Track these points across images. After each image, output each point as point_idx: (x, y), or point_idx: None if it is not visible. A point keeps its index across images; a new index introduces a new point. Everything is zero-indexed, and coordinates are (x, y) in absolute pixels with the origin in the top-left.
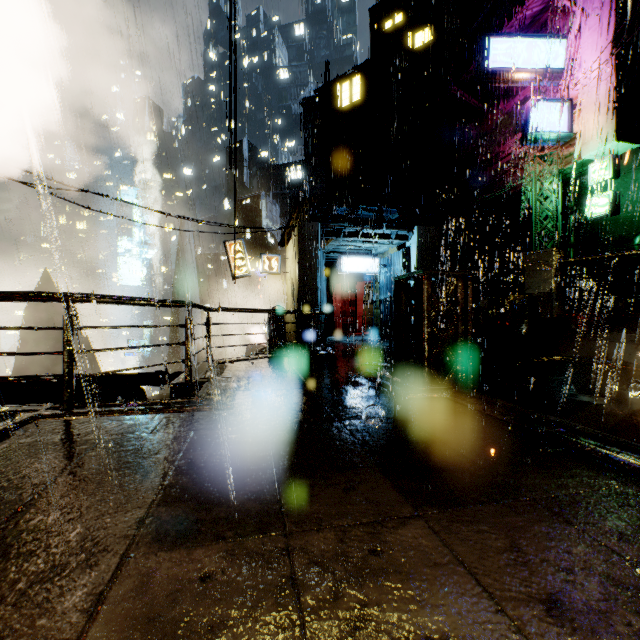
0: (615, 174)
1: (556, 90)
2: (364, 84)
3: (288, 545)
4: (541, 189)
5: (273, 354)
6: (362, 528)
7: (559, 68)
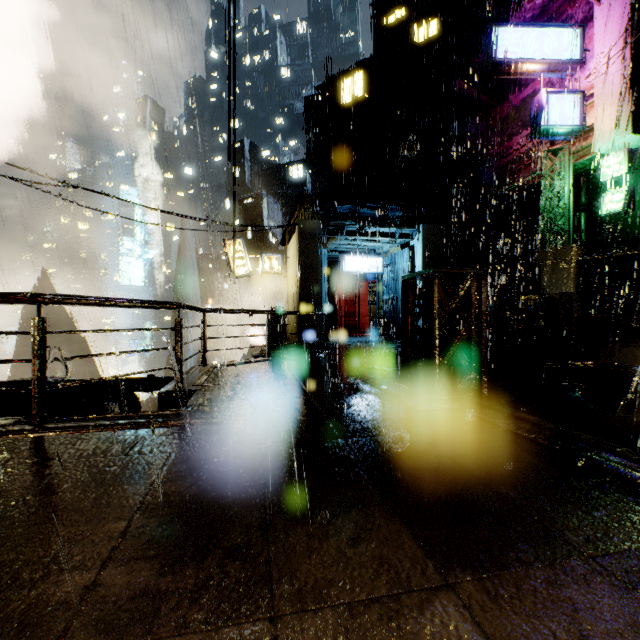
0: (630, 169)
1: (567, 82)
2: (367, 80)
3: (275, 639)
4: (552, 185)
5: (272, 357)
6: (375, 608)
7: (571, 59)
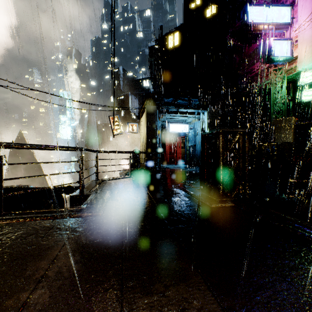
0: None
1: (283, 35)
2: (180, 36)
3: None
4: (276, 87)
5: (133, 175)
6: None
7: (286, 22)
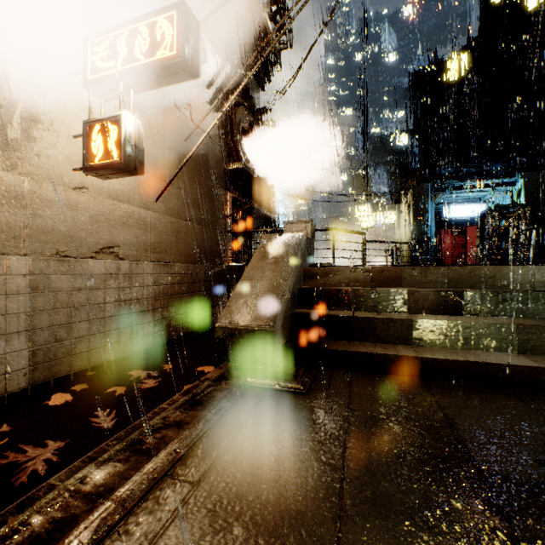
0: None
1: None
2: (472, 58)
3: None
4: None
5: None
6: None
7: None
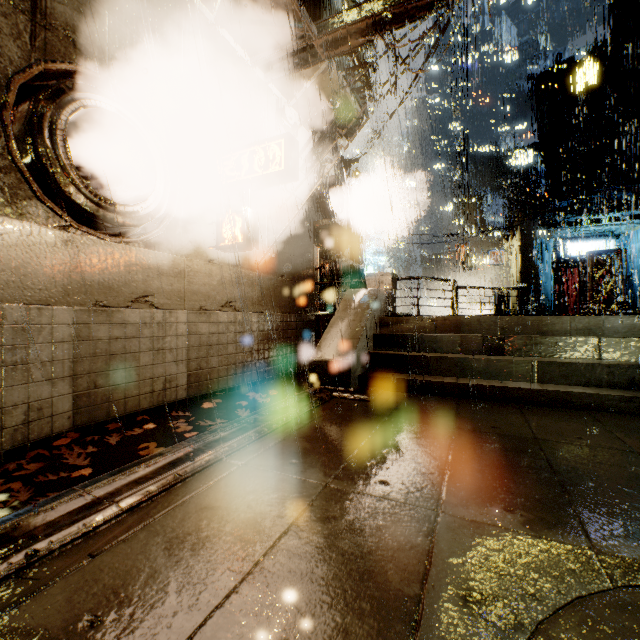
0: None
1: None
2: (603, 64)
3: None
4: None
5: None
6: None
7: None
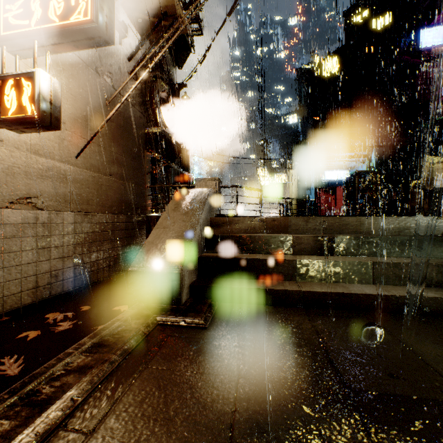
0: None
1: None
2: (340, 61)
3: None
4: None
5: None
6: None
7: None
